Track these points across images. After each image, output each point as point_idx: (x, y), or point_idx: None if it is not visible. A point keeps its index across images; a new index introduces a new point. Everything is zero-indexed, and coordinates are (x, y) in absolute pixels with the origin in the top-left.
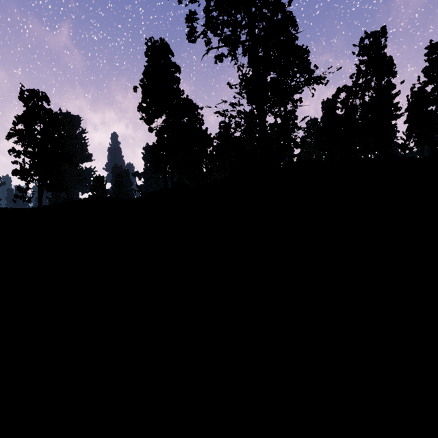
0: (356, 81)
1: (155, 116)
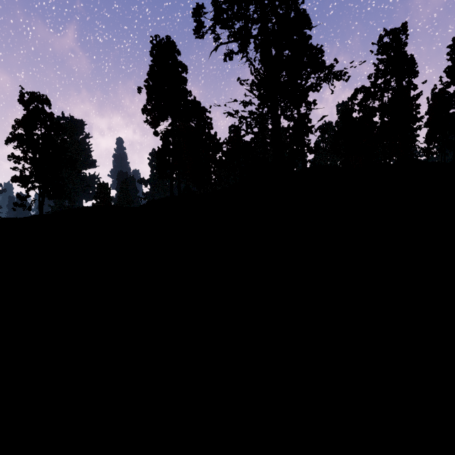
0: (375, 82)
1: (160, 118)
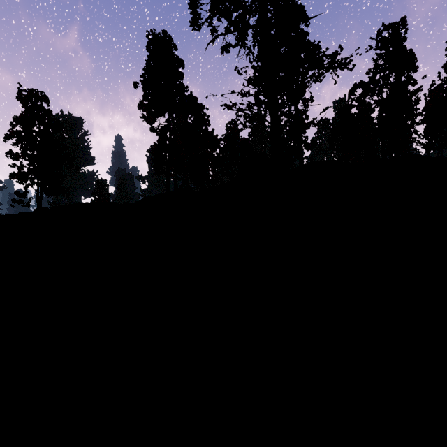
0: (374, 77)
1: (156, 114)
